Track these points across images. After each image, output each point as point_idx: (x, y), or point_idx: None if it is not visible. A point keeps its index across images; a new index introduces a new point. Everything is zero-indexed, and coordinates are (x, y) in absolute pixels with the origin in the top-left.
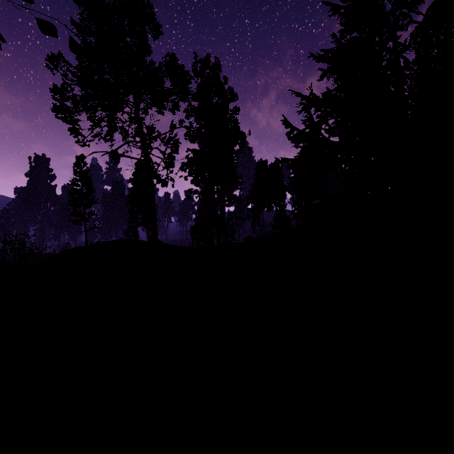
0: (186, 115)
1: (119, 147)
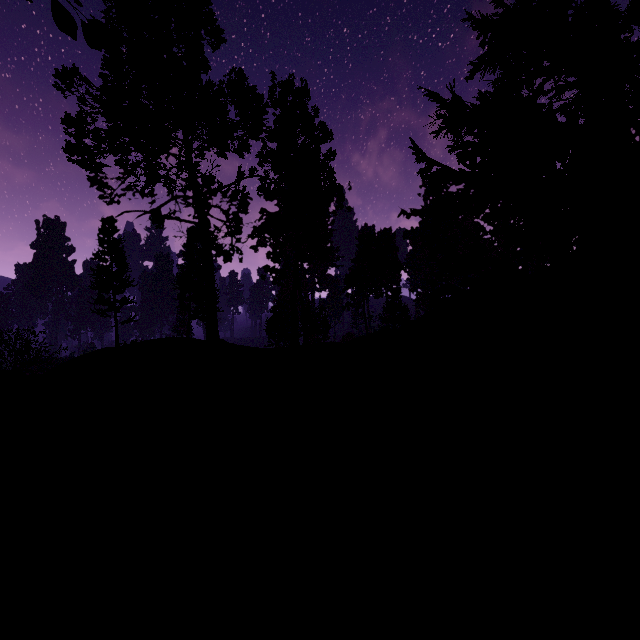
0: (260, 162)
1: (162, 205)
